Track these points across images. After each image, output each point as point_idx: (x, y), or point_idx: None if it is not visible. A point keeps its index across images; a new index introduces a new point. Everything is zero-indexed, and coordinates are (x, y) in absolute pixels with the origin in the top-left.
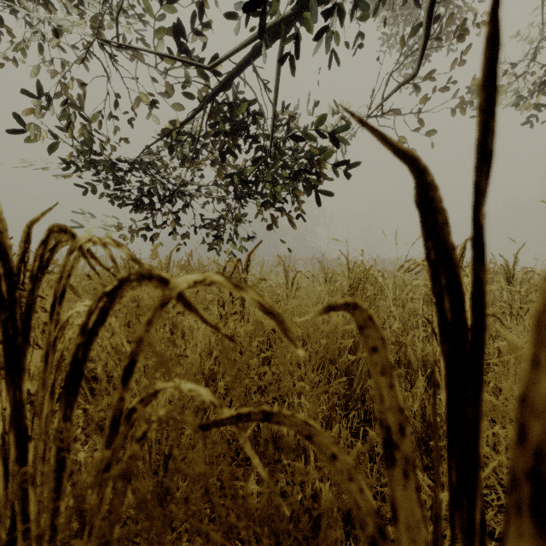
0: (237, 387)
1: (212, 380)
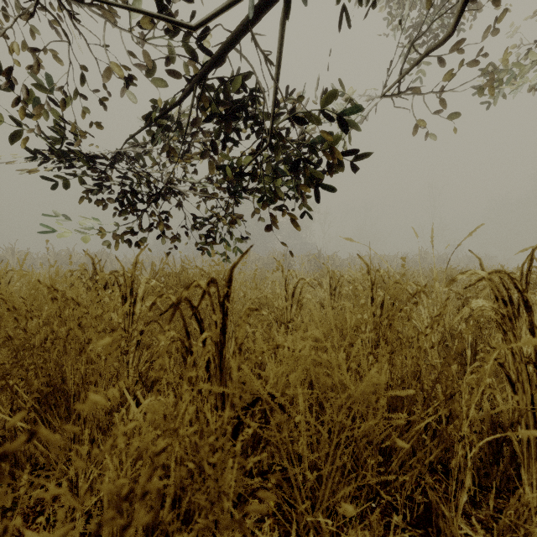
0: (202, 532)
1: (162, 499)
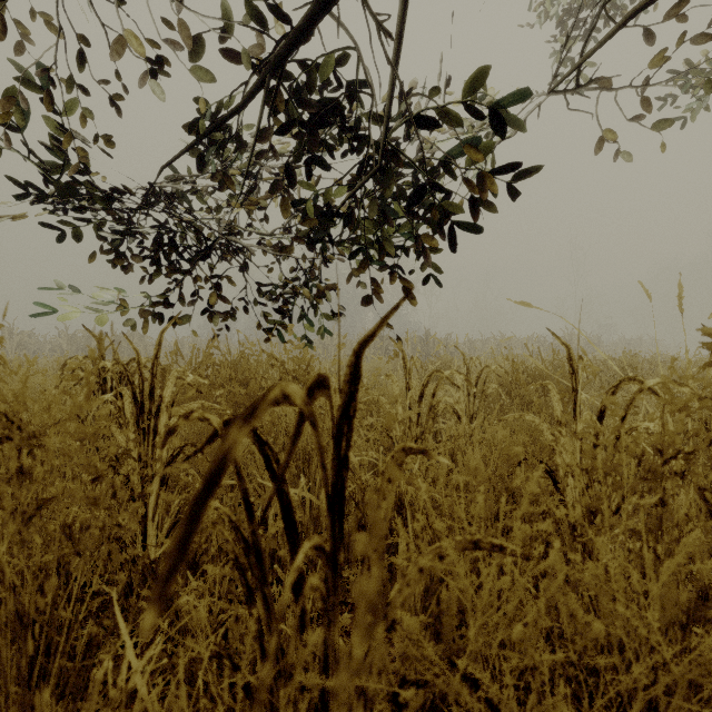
0: None
1: None
